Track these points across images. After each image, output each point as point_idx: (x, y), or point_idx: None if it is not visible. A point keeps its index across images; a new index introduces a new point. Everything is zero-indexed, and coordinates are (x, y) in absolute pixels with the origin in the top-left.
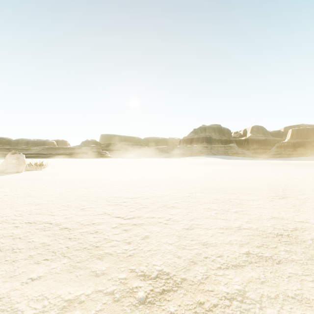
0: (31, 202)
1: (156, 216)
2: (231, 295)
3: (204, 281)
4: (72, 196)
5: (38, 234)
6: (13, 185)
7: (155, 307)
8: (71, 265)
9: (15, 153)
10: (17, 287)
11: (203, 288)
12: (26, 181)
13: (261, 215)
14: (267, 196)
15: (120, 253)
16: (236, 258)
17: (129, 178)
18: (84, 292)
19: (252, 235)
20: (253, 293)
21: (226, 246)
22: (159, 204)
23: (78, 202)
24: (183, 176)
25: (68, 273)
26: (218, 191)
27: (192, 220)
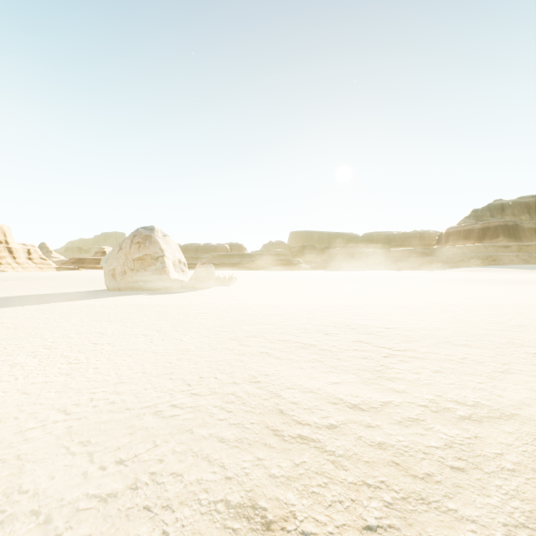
0: (260, 321)
1: (440, 353)
2: None
3: None
4: (300, 318)
5: (301, 351)
6: (220, 302)
7: (484, 424)
8: (362, 380)
9: (204, 264)
10: (324, 385)
11: None
12: (228, 299)
13: None
14: None
15: (412, 380)
16: None
17: (361, 302)
18: (393, 400)
19: None
20: None
21: None
22: (436, 339)
23: (314, 326)
24: (461, 304)
25: (364, 384)
26: None
27: (506, 363)
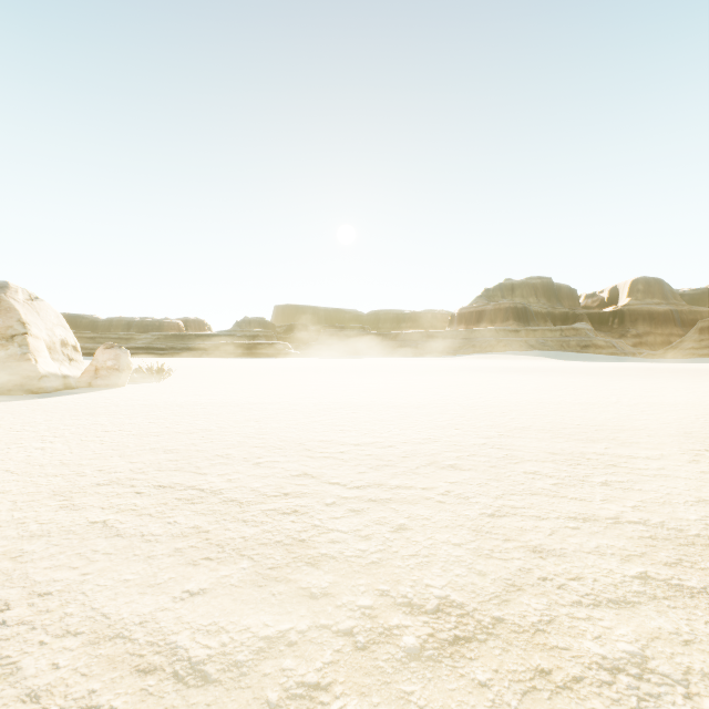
0: (155, 447)
1: (417, 485)
2: (613, 662)
3: (546, 628)
4: (232, 436)
5: (183, 510)
6: (115, 411)
7: (443, 668)
8: (258, 573)
9: (112, 348)
10: (166, 605)
11: (545, 642)
12: (136, 405)
13: (669, 494)
14: (682, 449)
15: (353, 556)
16: (615, 586)
17: (343, 402)
18: (293, 626)
19: (652, 537)
20: (667, 663)
21: (590, 558)
22: (418, 459)
23: (246, 450)
24: (465, 400)
25: (255, 587)
26: (554, 435)
27: (500, 496)
